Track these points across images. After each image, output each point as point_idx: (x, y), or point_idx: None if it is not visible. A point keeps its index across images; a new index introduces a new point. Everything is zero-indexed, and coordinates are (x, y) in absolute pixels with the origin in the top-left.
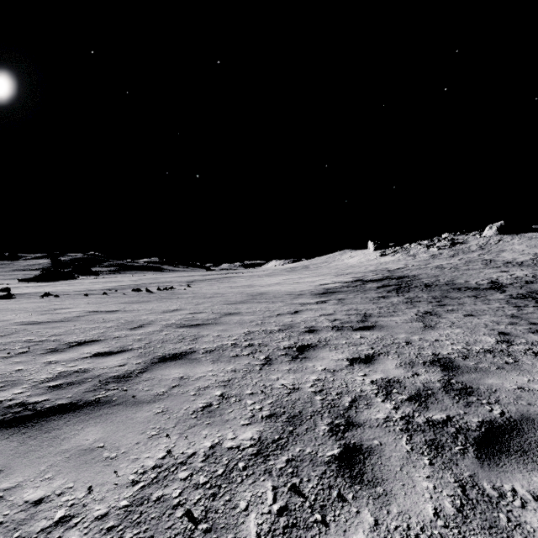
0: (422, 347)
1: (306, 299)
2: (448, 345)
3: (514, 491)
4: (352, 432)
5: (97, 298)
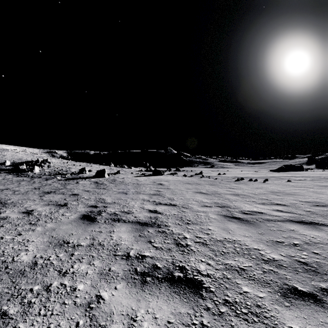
0: (17, 225)
1: (268, 207)
2: (3, 235)
3: None
4: None
5: (201, 180)
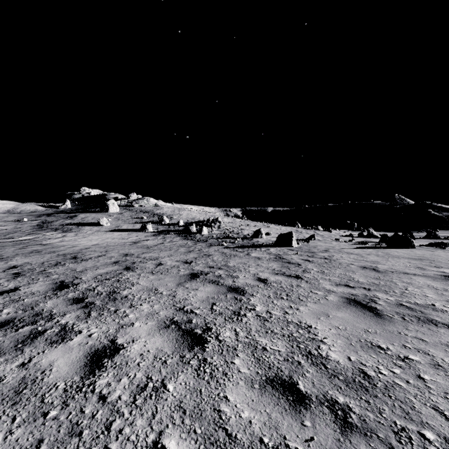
0: None
1: None
2: None
3: (8, 314)
4: (82, 305)
5: None
